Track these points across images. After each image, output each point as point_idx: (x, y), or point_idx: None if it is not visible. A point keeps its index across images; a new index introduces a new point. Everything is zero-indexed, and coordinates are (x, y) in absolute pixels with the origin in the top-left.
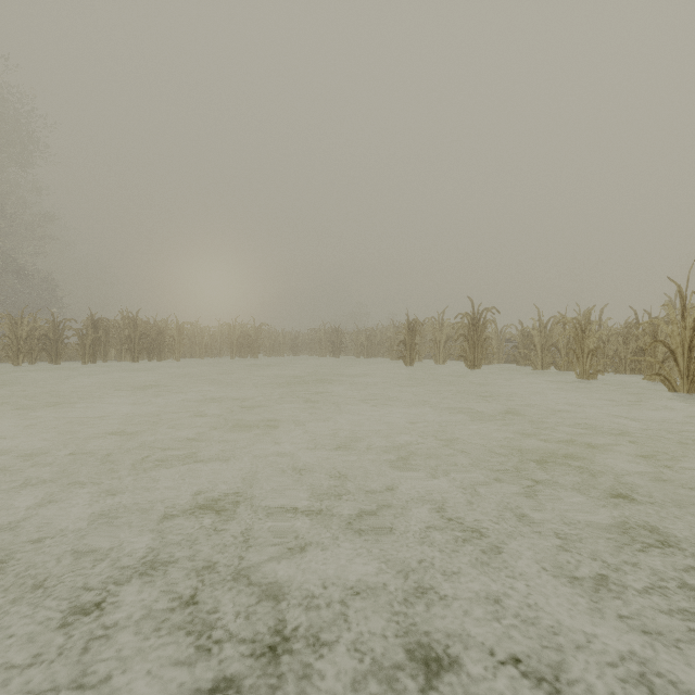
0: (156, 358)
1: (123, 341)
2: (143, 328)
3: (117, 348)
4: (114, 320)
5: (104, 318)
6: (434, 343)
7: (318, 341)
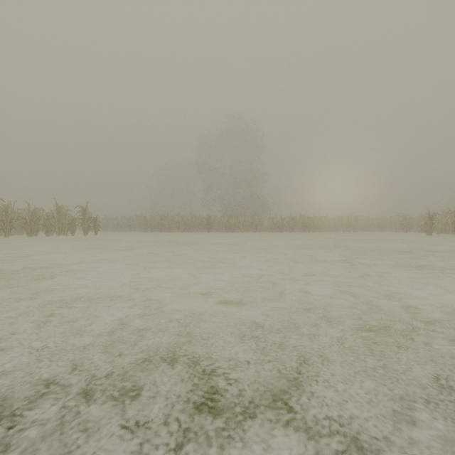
0: (311, 231)
1: (300, 224)
2: (307, 220)
3: (298, 227)
4: (297, 217)
5: (295, 217)
6: (454, 224)
7: (394, 223)
